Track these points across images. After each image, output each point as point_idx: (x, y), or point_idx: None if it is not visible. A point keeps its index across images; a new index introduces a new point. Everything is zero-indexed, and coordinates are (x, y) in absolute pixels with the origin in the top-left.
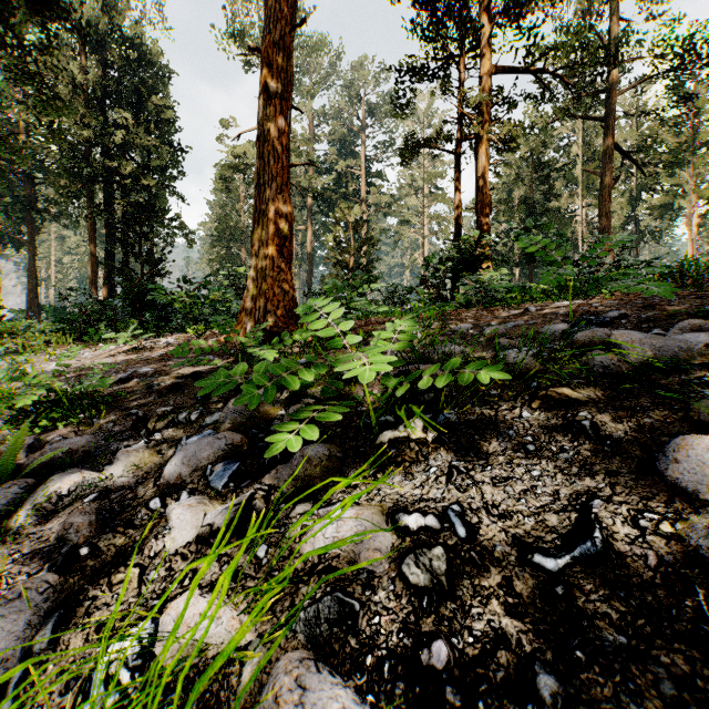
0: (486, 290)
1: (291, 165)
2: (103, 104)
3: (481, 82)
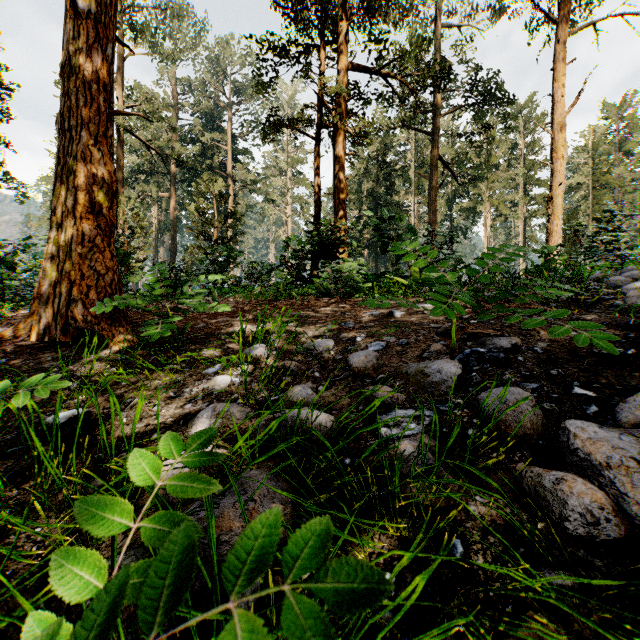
0: (346, 281)
1: (114, 112)
2: None
3: (338, 75)
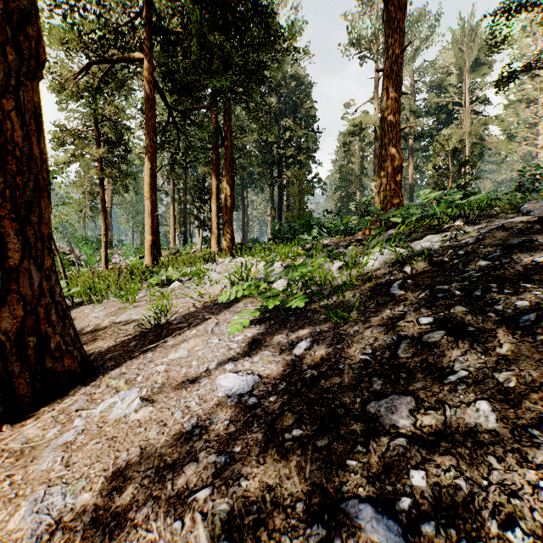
0: None
1: (401, 129)
2: (277, 118)
3: None
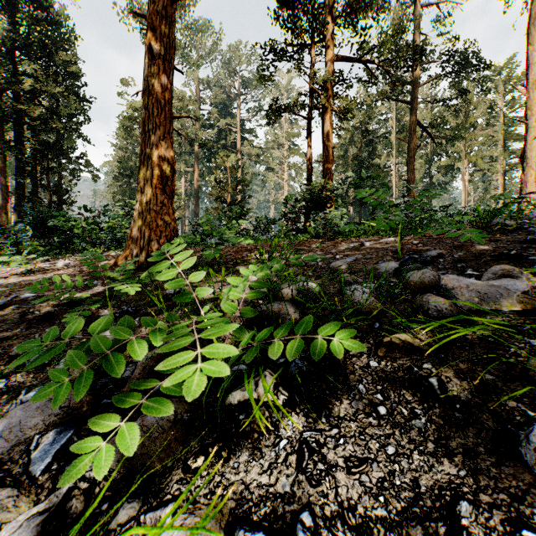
0: (331, 226)
1: (173, 117)
2: (14, 56)
3: (326, 66)
